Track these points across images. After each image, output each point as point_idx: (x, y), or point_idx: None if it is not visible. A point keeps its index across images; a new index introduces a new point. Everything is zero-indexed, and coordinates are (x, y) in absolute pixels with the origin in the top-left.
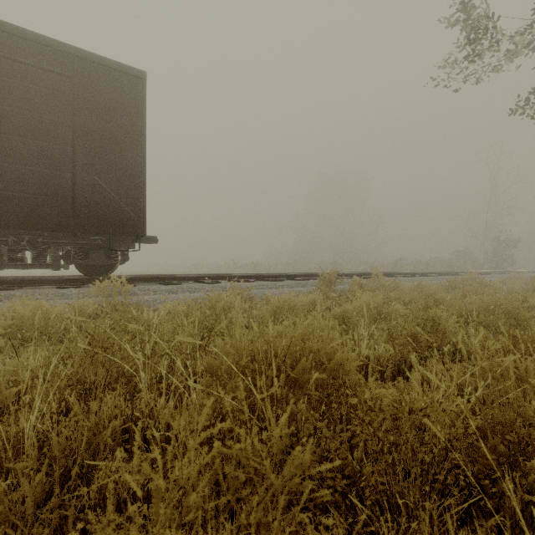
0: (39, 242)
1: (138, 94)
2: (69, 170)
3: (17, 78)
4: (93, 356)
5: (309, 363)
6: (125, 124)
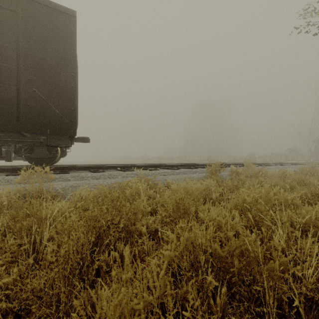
0: None
1: (70, 28)
2: (15, 84)
3: None
4: None
5: None
6: (60, 50)
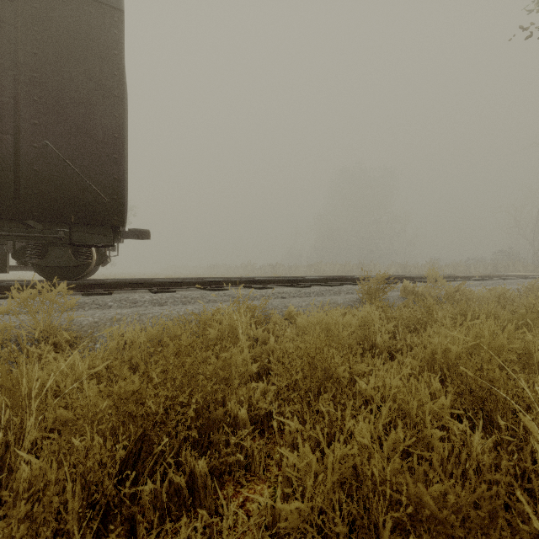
0: None
1: (112, 31)
2: (10, 132)
3: None
4: None
5: None
6: (94, 72)
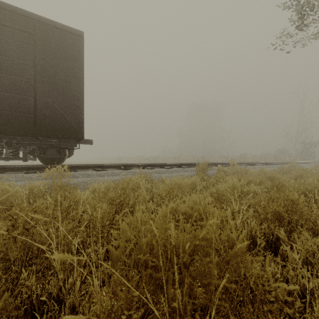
0: (13, 143)
1: (78, 46)
2: (32, 96)
3: None
4: (15, 236)
5: (214, 267)
6: (70, 66)
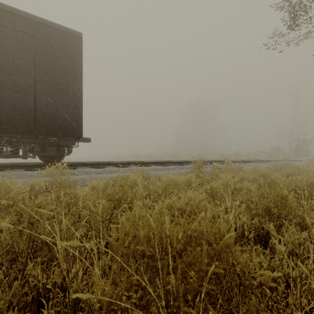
0: (14, 141)
1: (77, 47)
2: (32, 95)
3: None
4: (21, 230)
5: (204, 254)
6: (69, 66)
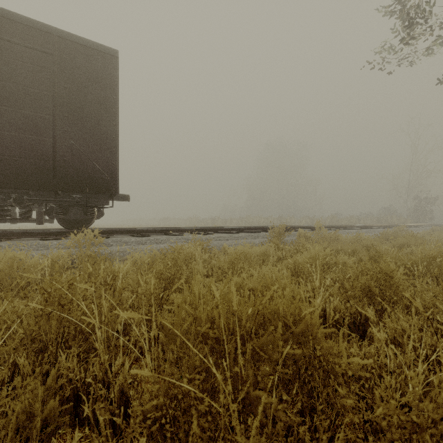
0: (25, 200)
1: (111, 70)
2: (51, 136)
3: (3, 55)
4: (49, 313)
5: (278, 334)
6: (100, 96)
